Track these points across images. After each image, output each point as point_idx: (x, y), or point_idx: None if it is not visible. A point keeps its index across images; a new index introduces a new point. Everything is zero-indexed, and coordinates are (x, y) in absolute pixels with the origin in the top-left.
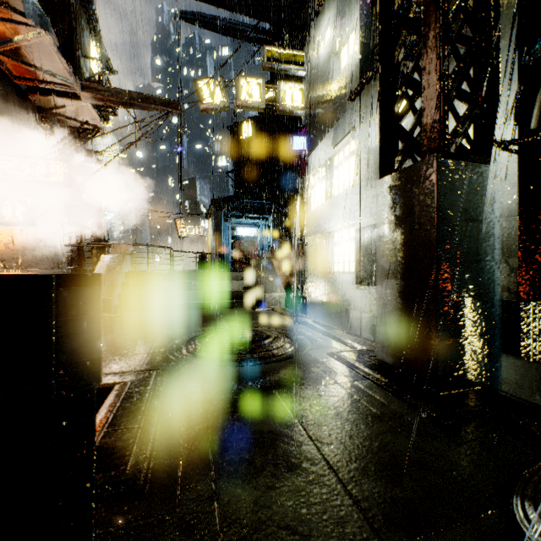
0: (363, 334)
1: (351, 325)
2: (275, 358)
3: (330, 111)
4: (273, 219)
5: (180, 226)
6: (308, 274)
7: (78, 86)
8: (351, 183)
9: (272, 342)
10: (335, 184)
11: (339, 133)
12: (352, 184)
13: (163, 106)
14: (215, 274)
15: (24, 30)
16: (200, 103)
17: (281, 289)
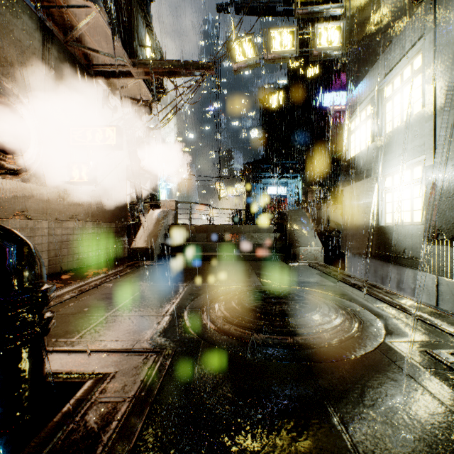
0: (442, 305)
1: (417, 291)
2: (332, 350)
3: (378, 35)
4: (302, 177)
5: (219, 187)
6: (346, 227)
7: (130, 63)
8: (414, 111)
9: (322, 317)
10: (386, 119)
11: (394, 56)
12: (416, 111)
13: (199, 70)
14: (247, 227)
15: (84, 15)
16: (233, 63)
17: (317, 243)
